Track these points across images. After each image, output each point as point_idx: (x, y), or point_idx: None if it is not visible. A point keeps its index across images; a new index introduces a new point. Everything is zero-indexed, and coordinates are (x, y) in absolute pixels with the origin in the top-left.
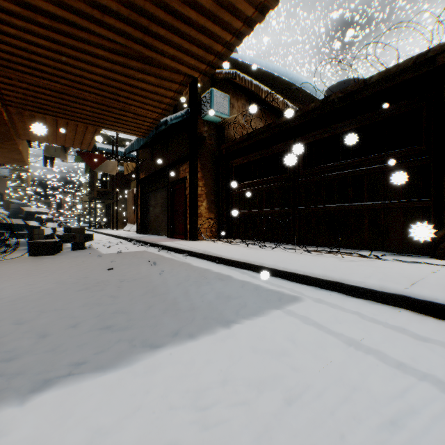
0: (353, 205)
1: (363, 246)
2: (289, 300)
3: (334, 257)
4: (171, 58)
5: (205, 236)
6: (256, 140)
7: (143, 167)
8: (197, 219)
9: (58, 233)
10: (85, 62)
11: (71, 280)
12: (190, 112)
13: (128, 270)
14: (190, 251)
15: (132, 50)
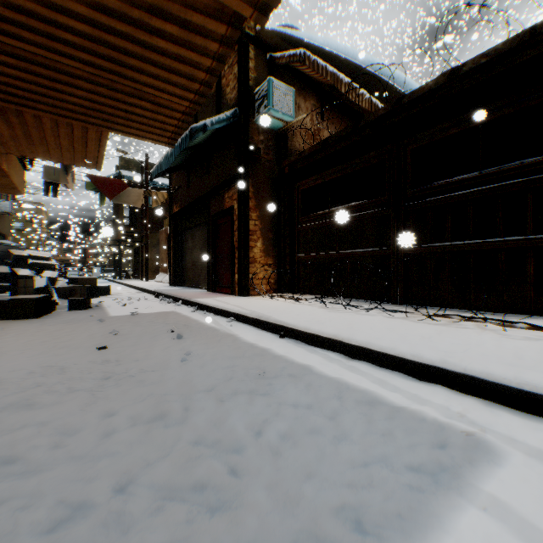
0: (504, 241)
1: (525, 309)
2: (467, 453)
3: (485, 330)
4: None
5: (260, 289)
6: (336, 149)
7: (177, 198)
8: (248, 266)
9: (59, 285)
10: None
11: (17, 375)
12: (238, 114)
13: (132, 350)
14: (238, 314)
15: None
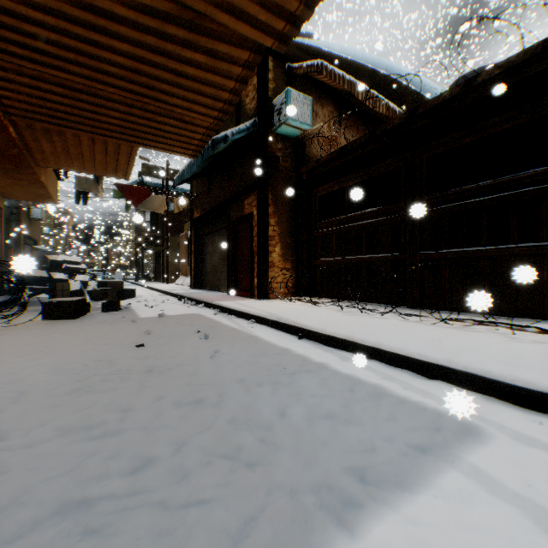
0: (518, 247)
1: (538, 314)
2: (458, 434)
3: (495, 333)
4: (229, 12)
5: (278, 293)
6: (352, 156)
7: (198, 204)
8: (267, 270)
9: (90, 288)
10: (101, 33)
11: (74, 367)
12: (257, 124)
13: (166, 347)
14: (259, 316)
15: (168, 5)
